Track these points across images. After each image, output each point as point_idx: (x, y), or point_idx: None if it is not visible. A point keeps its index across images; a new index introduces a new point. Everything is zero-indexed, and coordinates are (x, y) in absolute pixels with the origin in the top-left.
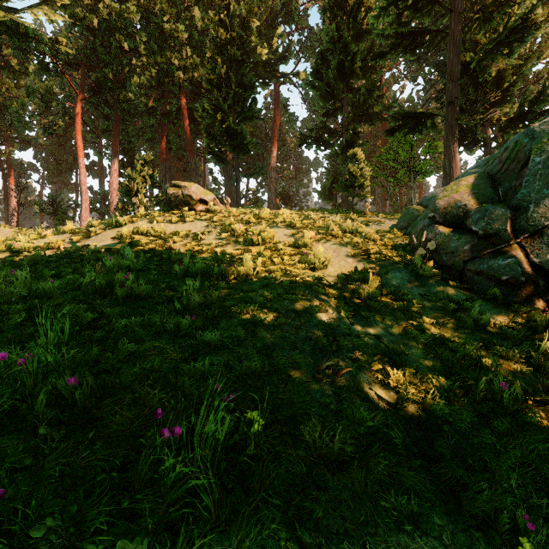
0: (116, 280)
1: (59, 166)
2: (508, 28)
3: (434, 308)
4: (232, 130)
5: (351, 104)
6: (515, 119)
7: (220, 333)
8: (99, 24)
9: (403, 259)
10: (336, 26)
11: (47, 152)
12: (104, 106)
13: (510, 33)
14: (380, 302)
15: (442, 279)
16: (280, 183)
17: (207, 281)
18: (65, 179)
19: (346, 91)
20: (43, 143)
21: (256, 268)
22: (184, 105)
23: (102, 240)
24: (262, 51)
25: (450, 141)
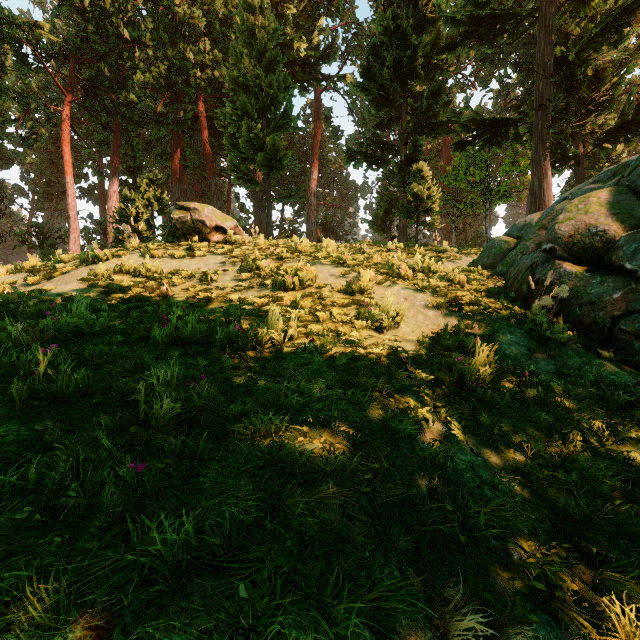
0: (21, 360)
1: (50, 189)
2: (620, 6)
3: (586, 398)
4: (262, 142)
5: (411, 111)
6: (615, 131)
7: (194, 521)
8: (92, 6)
9: (513, 312)
10: (392, 13)
11: (35, 171)
12: (101, 113)
13: (621, 14)
14: (499, 390)
15: (583, 345)
16: (321, 211)
17: (203, 356)
18: (60, 206)
19: (405, 96)
20: (31, 161)
21: (290, 330)
22: (203, 111)
23: (67, 282)
24: (300, 46)
25: (541, 155)
